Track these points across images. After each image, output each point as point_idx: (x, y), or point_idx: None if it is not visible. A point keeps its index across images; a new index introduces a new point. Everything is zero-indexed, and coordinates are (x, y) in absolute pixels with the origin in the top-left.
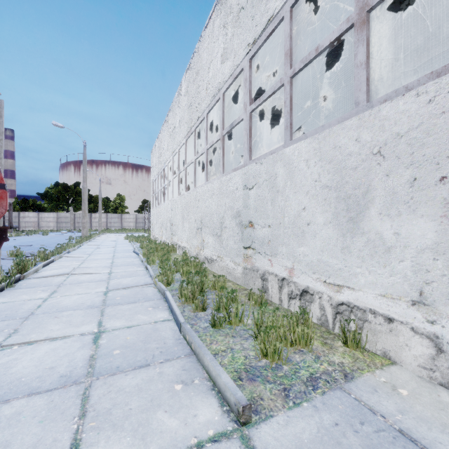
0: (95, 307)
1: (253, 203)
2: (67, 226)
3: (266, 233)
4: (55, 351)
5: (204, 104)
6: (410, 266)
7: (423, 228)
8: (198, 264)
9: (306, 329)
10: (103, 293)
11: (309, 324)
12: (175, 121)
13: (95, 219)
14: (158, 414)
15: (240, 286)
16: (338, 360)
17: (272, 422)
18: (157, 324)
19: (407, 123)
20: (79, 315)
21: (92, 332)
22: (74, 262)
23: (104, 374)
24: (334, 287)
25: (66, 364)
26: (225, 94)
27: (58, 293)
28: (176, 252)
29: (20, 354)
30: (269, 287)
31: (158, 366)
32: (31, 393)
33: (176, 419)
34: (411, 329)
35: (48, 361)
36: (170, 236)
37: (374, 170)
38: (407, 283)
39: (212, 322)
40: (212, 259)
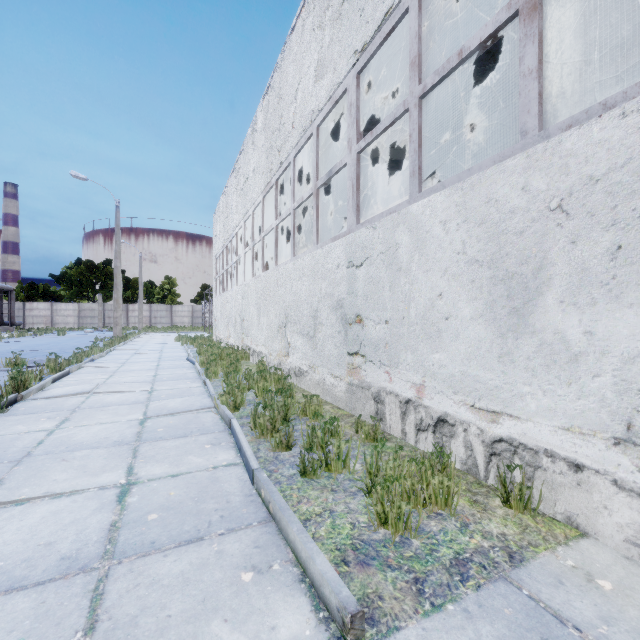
0: (124, 444)
1: (362, 288)
2: (94, 323)
3: (381, 332)
4: (57, 515)
5: (290, 143)
6: (610, 384)
7: (633, 324)
8: (280, 377)
9: (446, 480)
10: (138, 422)
11: (451, 472)
12: (248, 170)
13: (134, 313)
14: (214, 626)
15: (343, 411)
16: (497, 530)
17: (398, 639)
18: (217, 471)
19: (606, 159)
20: (100, 456)
21: (117, 483)
22: (100, 375)
23: (130, 555)
24: (487, 415)
25: (72, 537)
26: (320, 127)
27: (71, 422)
28: (249, 359)
29: (2, 521)
30: (386, 414)
31: (217, 541)
32: (10, 589)
33: (242, 634)
34: (613, 482)
35: (44, 533)
36: (241, 337)
37: (552, 235)
38: (606, 411)
39: (302, 468)
40: (301, 370)
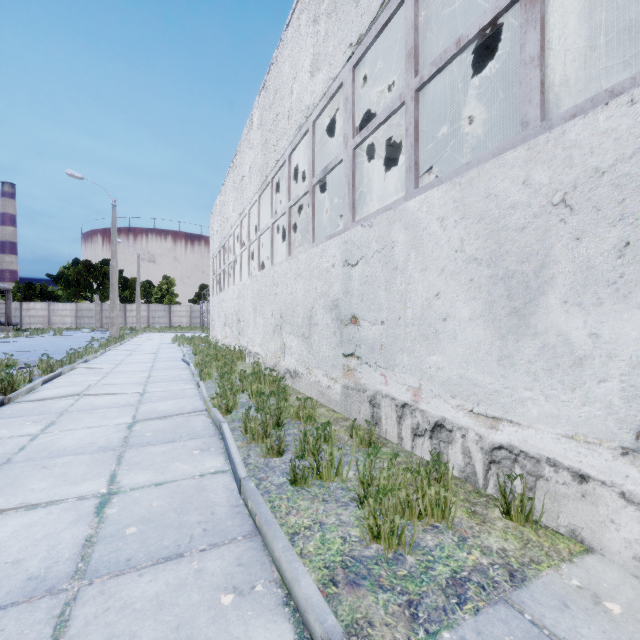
0: (109, 450)
1: (358, 288)
2: (91, 323)
3: (377, 333)
4: (30, 528)
5: (285, 140)
6: (618, 390)
7: None
8: (275, 379)
9: (443, 491)
10: (127, 426)
11: (448, 482)
12: (244, 168)
13: (132, 313)
14: None
15: (339, 414)
16: (497, 545)
17: None
18: (204, 479)
19: (613, 150)
20: (82, 463)
21: (97, 493)
22: (92, 376)
23: (102, 575)
24: (486, 421)
25: (42, 554)
26: (316, 124)
27: (57, 426)
28: (245, 360)
29: None
30: (382, 417)
31: (197, 558)
32: None
33: None
34: (620, 495)
35: (13, 549)
36: (237, 337)
37: (555, 231)
38: (613, 418)
39: (292, 476)
40: (296, 371)
